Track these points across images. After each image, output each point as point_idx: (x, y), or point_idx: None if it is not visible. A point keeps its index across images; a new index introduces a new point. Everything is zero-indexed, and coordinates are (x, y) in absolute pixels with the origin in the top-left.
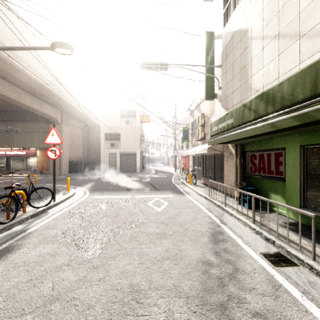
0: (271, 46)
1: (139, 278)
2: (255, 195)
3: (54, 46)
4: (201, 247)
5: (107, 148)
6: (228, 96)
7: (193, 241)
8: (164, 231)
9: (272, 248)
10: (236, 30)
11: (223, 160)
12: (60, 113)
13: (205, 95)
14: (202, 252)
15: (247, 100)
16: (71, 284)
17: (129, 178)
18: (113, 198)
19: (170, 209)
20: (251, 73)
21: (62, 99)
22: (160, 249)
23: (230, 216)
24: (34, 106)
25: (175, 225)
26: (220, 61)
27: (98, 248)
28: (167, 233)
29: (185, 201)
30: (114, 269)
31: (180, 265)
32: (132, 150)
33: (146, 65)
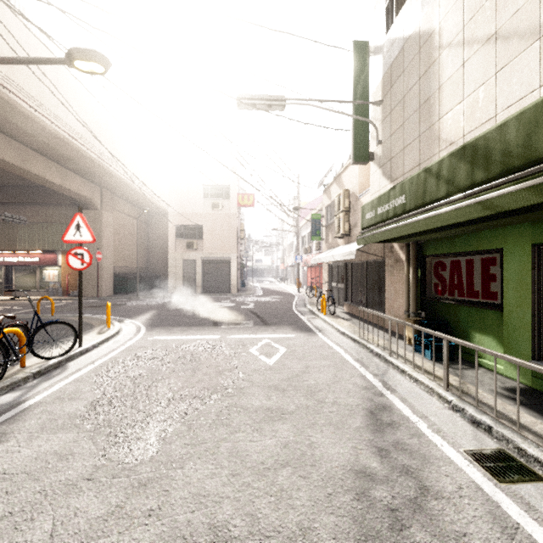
0: (480, 57)
1: (229, 509)
2: (449, 338)
3: (71, 56)
4: (351, 439)
5: (180, 251)
6: (394, 156)
7: (334, 425)
8: (279, 404)
9: (487, 441)
10: (411, 34)
11: (383, 271)
12: (98, 191)
13: (353, 156)
14: (353, 449)
15: (431, 162)
16: (91, 525)
17: (218, 303)
18: (187, 339)
19: (289, 361)
20: (440, 112)
21: (100, 165)
22: (271, 444)
23: (401, 375)
24: (52, 177)
25: (299, 393)
26: (380, 94)
27: (153, 440)
28: (285, 410)
29: (317, 346)
30: (181, 488)
31: (311, 479)
32: (224, 254)
33: (246, 101)
